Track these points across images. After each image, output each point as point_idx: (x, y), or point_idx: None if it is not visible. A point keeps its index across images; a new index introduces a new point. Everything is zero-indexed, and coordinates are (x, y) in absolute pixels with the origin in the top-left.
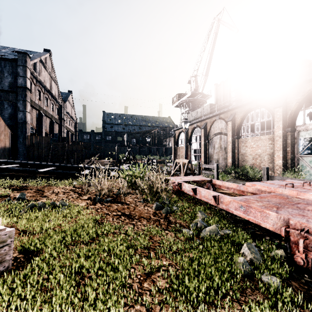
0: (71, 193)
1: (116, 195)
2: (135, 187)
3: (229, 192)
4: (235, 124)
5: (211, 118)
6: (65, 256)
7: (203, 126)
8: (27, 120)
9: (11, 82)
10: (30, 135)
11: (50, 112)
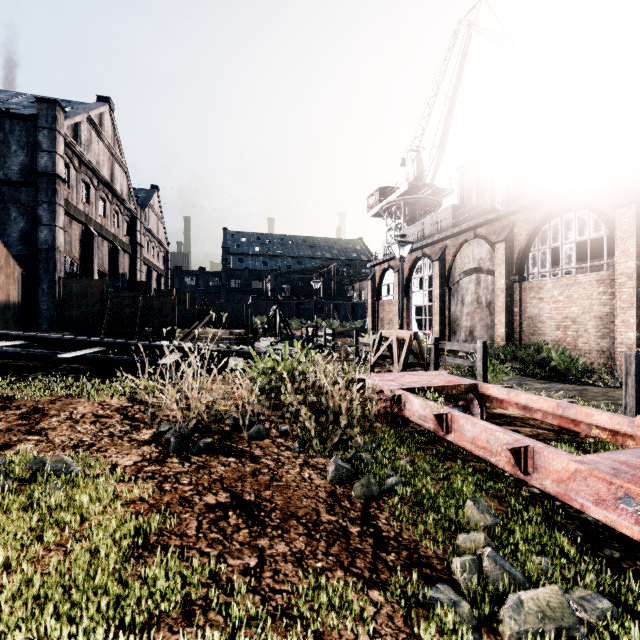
0: (116, 419)
1: (229, 425)
2: (280, 404)
3: (521, 414)
4: (513, 249)
5: (457, 236)
6: None
7: (437, 254)
8: (58, 245)
9: (26, 164)
10: (64, 276)
11: (112, 229)
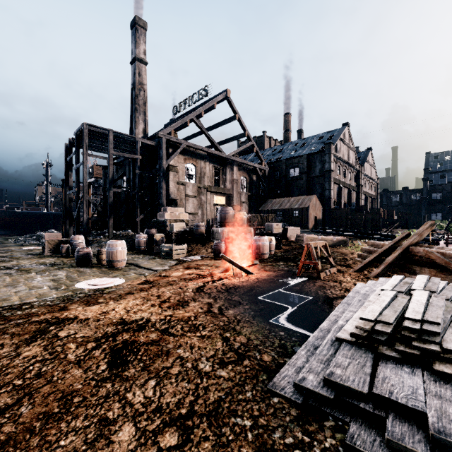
0: (363, 243)
1: None
2: None
3: None
4: None
5: None
6: (359, 247)
7: None
8: (331, 196)
9: (320, 169)
10: (333, 208)
11: (348, 181)
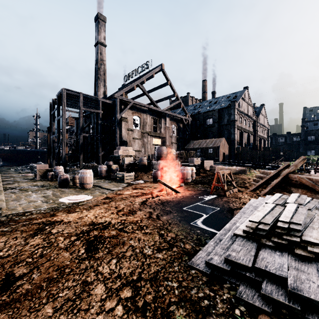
0: (258, 171)
1: None
2: None
3: None
4: None
5: None
6: (254, 174)
7: None
8: (235, 138)
9: (228, 119)
10: (237, 147)
11: (247, 128)
